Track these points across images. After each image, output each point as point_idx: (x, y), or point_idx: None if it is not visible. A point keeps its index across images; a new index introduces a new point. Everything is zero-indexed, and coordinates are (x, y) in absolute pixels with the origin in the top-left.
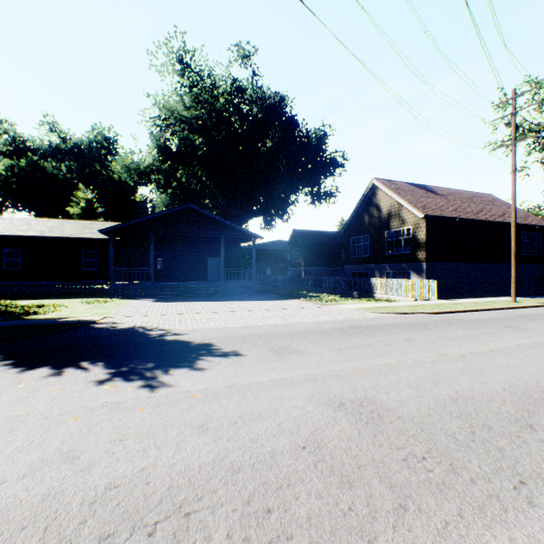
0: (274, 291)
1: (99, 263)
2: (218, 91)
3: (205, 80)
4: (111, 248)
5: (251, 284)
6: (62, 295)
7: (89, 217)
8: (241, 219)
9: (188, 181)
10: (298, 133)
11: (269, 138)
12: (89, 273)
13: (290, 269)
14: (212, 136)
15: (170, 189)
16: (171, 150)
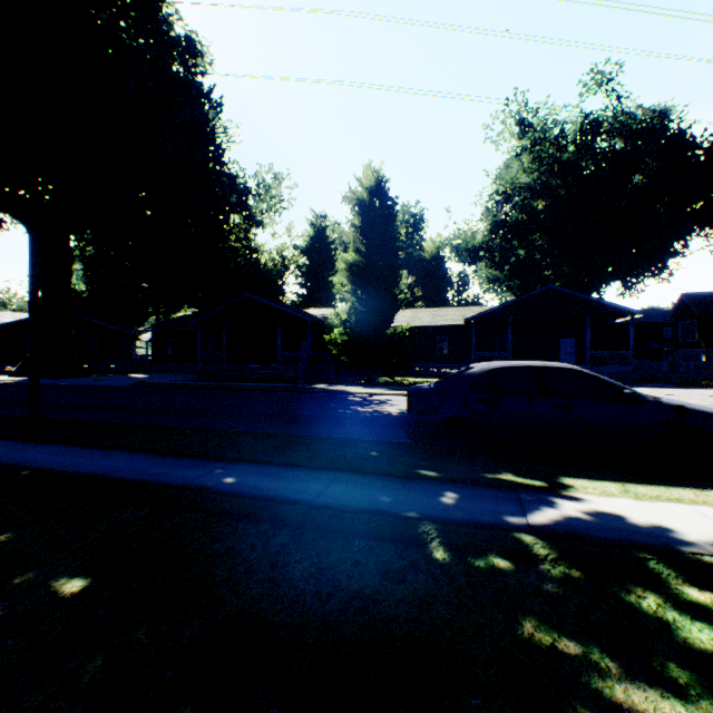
0: (659, 381)
1: (449, 348)
2: (566, 141)
3: (548, 133)
4: (473, 334)
5: (626, 370)
6: (422, 376)
7: (410, 302)
8: (594, 288)
9: (526, 254)
10: (693, 152)
11: (638, 172)
12: (441, 357)
13: (674, 352)
14: (557, 196)
15: (506, 266)
16: (506, 222)
